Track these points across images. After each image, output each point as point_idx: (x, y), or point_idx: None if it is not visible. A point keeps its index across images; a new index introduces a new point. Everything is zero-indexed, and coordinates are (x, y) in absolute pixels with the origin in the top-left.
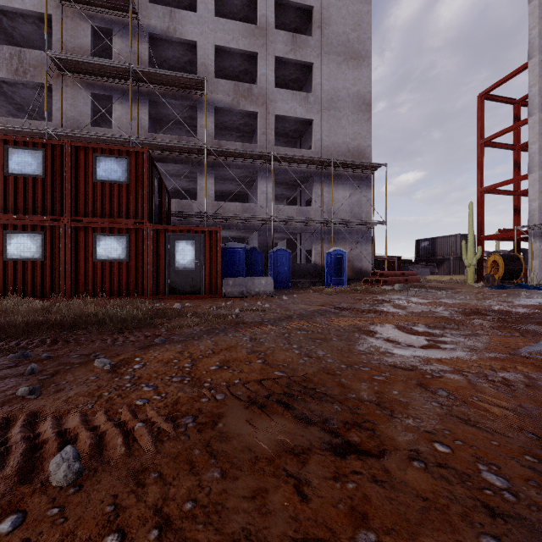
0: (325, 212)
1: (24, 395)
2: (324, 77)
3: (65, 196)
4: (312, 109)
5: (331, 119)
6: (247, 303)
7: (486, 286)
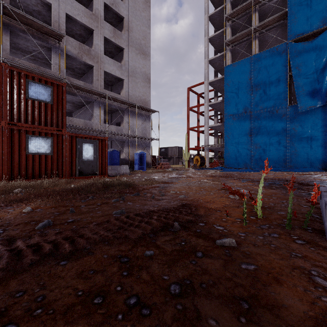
0: (130, 131)
1: (184, 197)
2: (130, 58)
3: (2, 105)
4: (124, 74)
5: (133, 82)
6: (132, 178)
7: (194, 169)
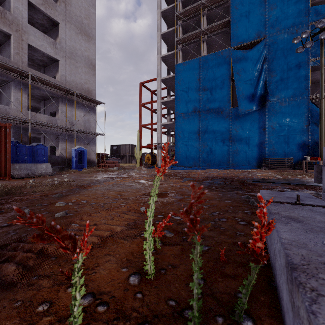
0: (68, 123)
1: (64, 215)
2: (67, 36)
3: None
4: (58, 53)
5: (72, 65)
6: (47, 180)
7: (145, 167)
